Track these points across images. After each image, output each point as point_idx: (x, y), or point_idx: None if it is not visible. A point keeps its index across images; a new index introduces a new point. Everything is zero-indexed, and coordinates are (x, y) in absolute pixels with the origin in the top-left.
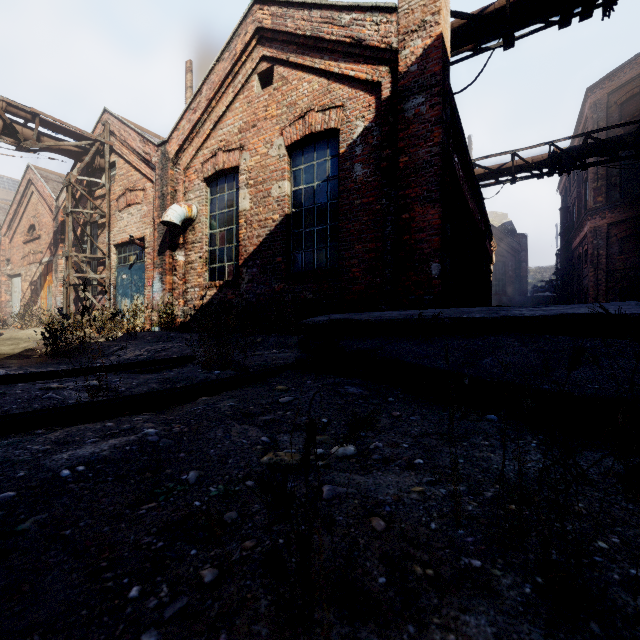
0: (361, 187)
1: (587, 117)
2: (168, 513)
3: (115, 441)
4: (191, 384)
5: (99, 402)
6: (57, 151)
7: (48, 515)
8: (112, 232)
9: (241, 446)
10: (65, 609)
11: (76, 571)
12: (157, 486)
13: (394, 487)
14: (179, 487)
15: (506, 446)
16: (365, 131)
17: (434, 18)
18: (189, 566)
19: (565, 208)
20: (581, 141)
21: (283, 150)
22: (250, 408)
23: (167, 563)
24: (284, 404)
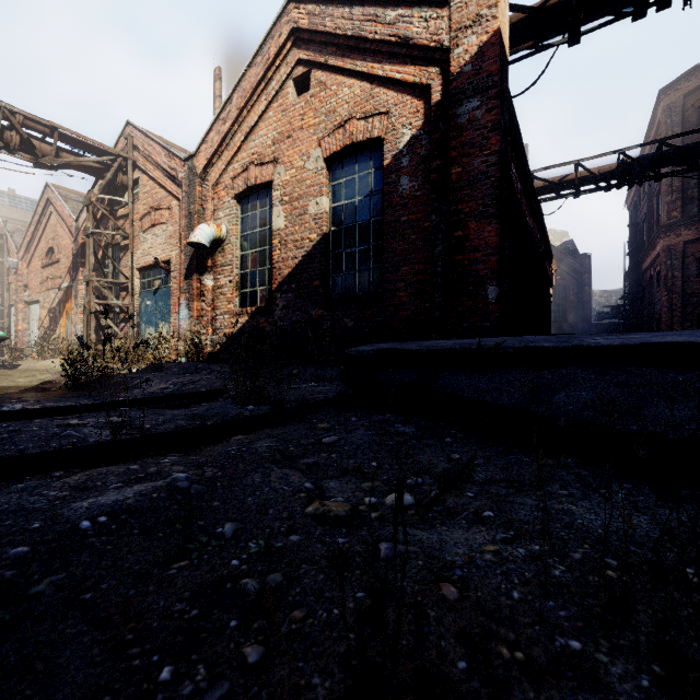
0: (408, 202)
1: (660, 122)
2: (202, 573)
3: (141, 487)
4: (223, 421)
5: (122, 441)
6: (77, 168)
7: (66, 575)
8: (135, 255)
9: (282, 494)
10: (85, 694)
11: (97, 645)
12: (189, 540)
13: (463, 545)
14: (214, 542)
15: (589, 496)
16: (412, 140)
17: (491, 11)
18: (229, 641)
19: (634, 225)
20: (653, 149)
21: (321, 163)
22: (290, 449)
23: (203, 637)
24: (328, 445)
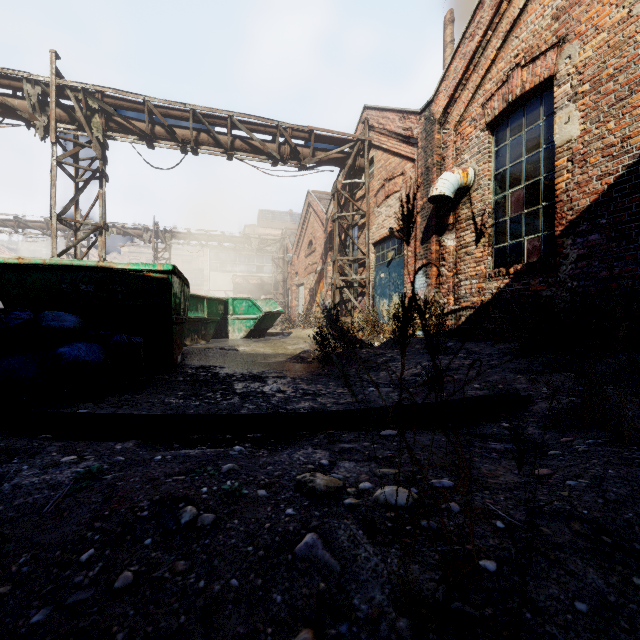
0: None
1: None
2: None
3: None
4: None
5: None
6: (326, 162)
7: None
8: (370, 231)
9: None
10: None
11: None
12: None
13: None
14: None
15: None
16: None
17: None
18: None
19: None
20: None
21: None
22: None
23: None
24: None
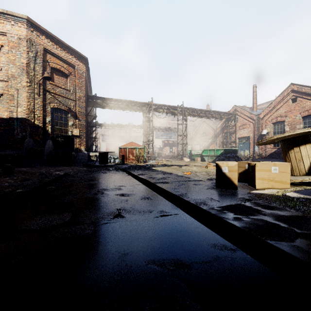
0: None
1: None
2: None
3: None
4: None
5: None
6: (226, 118)
7: None
8: (237, 134)
9: None
10: None
11: None
12: None
13: None
14: None
15: None
16: None
17: None
18: None
19: None
20: None
21: (300, 117)
22: None
23: None
24: None
